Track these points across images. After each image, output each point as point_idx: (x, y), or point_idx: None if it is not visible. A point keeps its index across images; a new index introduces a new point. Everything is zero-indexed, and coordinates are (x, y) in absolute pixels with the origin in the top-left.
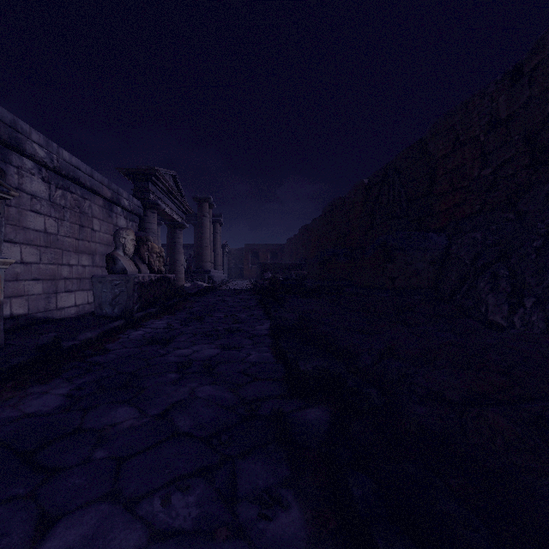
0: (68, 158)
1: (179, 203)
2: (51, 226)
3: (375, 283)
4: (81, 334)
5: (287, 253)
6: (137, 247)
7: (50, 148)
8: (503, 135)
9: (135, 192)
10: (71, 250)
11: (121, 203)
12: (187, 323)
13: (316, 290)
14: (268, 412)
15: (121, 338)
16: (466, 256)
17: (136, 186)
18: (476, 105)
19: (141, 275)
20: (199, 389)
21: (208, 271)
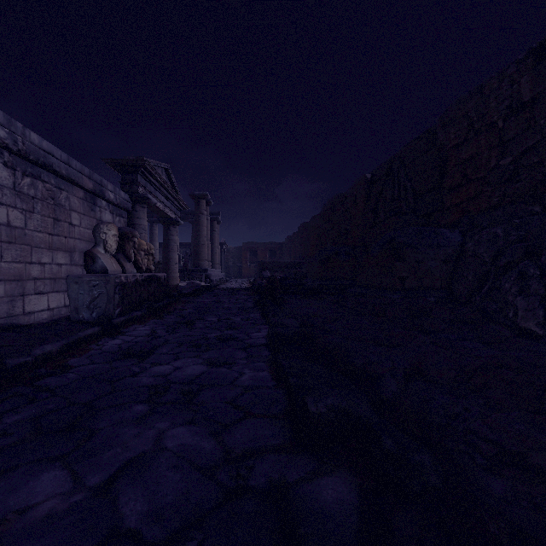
0: (37, 141)
1: (173, 198)
2: (16, 218)
3: (382, 283)
4: (38, 347)
5: (286, 251)
6: (122, 244)
7: (12, 128)
8: (525, 119)
9: (122, 185)
10: (43, 247)
11: (105, 196)
12: (174, 329)
13: (317, 290)
14: (264, 481)
15: (92, 349)
16: (485, 253)
17: (124, 178)
18: (493, 89)
19: (123, 275)
20: (170, 432)
21: (205, 270)
